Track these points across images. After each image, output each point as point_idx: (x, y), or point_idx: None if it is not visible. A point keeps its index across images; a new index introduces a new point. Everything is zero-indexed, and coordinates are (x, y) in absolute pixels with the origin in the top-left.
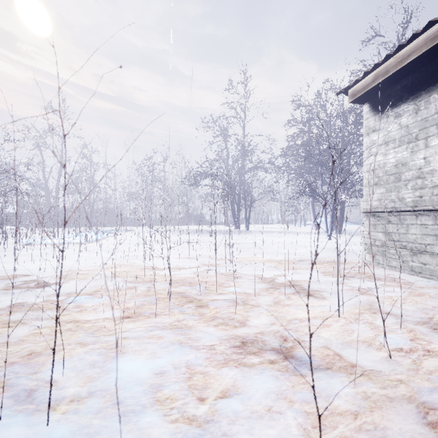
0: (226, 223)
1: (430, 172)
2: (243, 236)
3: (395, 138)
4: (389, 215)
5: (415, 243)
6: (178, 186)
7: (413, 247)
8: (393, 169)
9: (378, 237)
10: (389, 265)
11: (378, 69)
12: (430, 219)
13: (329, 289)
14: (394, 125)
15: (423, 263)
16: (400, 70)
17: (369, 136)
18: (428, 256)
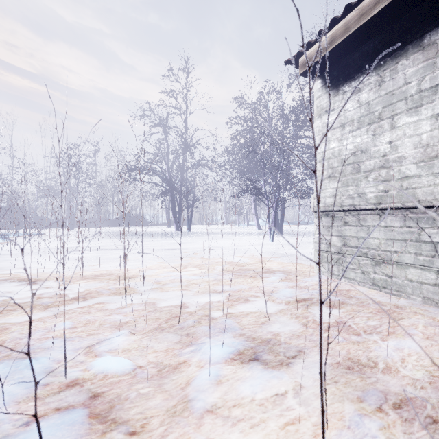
0: (168, 224)
1: (397, 159)
2: (182, 239)
3: (353, 119)
4: (346, 214)
5: (379, 250)
6: (112, 182)
7: (376, 255)
8: (350, 157)
9: (333, 241)
10: (346, 277)
11: (336, 27)
12: (398, 219)
13: (285, 333)
14: (352, 103)
15: (389, 276)
16: (364, 26)
17: (322, 118)
18: (394, 267)
